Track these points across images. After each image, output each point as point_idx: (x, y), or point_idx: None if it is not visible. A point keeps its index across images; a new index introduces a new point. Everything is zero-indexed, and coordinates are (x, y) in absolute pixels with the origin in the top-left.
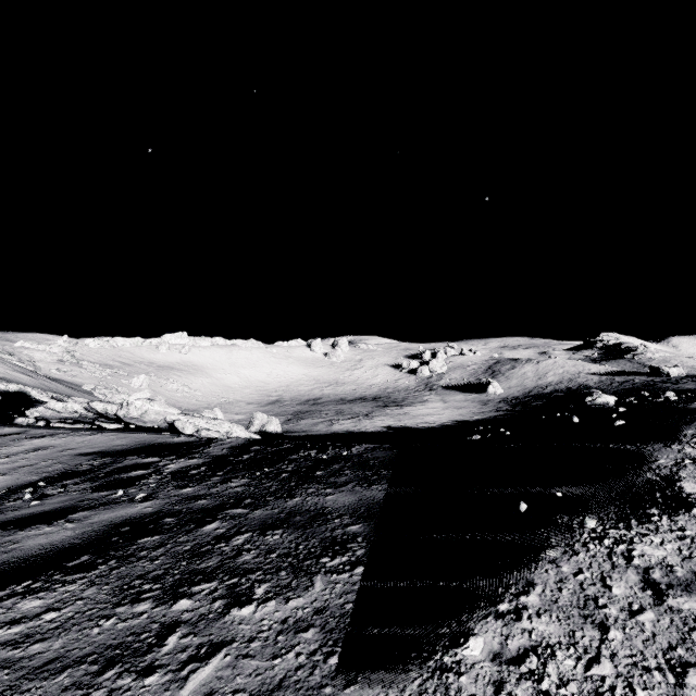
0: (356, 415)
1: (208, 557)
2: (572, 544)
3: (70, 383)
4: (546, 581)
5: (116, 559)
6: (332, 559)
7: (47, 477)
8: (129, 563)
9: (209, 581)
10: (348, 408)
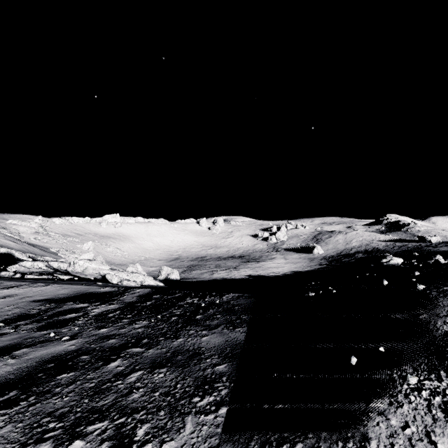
0: (228, 268)
1: (106, 394)
2: (396, 395)
3: (42, 247)
4: (379, 435)
5: (36, 395)
6: (201, 399)
7: (6, 319)
8: (44, 400)
9: (102, 420)
10: (223, 263)
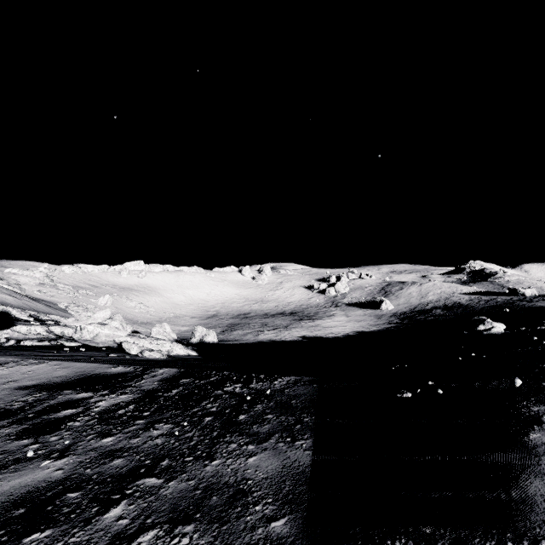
0: (277, 327)
1: None
2: None
3: (48, 302)
4: None
5: None
6: None
7: None
8: None
9: None
10: (271, 321)
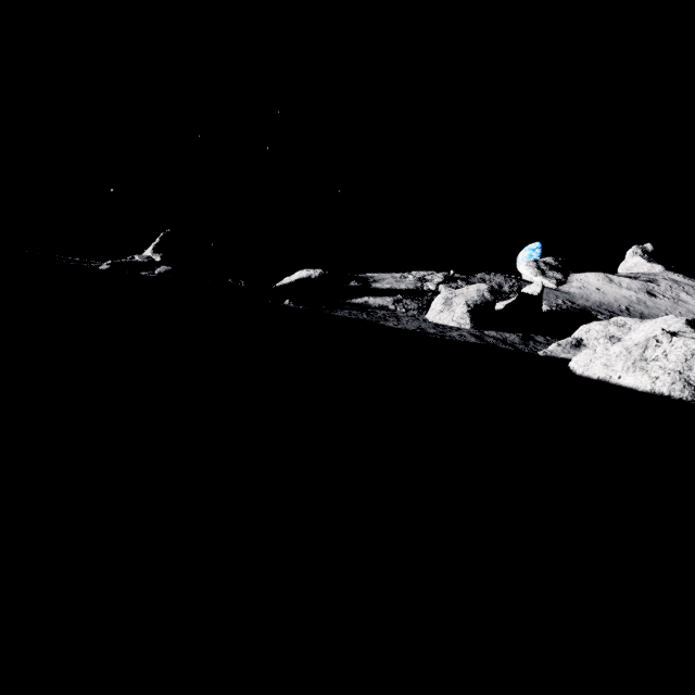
0: None
1: None
2: None
3: None
4: None
5: None
6: None
7: None
8: None
9: None
10: None
